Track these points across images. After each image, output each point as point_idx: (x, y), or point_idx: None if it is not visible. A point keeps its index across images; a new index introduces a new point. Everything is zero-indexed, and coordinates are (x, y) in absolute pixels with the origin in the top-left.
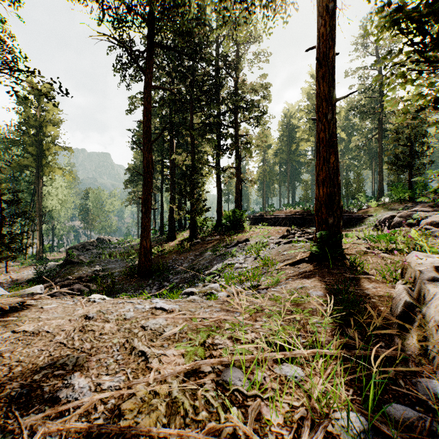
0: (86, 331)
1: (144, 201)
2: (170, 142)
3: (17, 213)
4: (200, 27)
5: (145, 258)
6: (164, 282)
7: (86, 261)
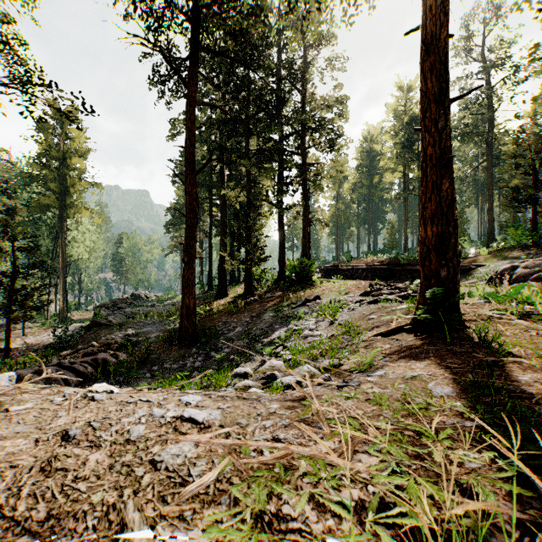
0: (51, 471)
1: (186, 247)
2: (220, 174)
3: (33, 263)
4: (258, 25)
5: (187, 321)
6: (212, 351)
7: (116, 323)
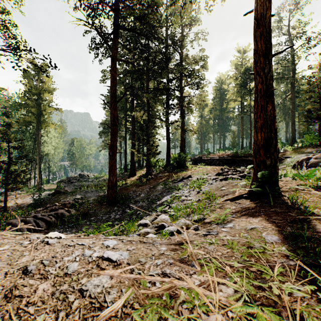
0: (11, 297)
1: (111, 146)
2: (131, 103)
3: (20, 156)
4: (154, 13)
5: (111, 190)
6: (126, 209)
7: (69, 191)
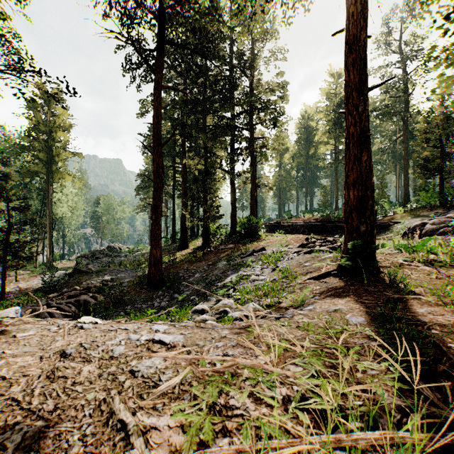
0: (54, 378)
1: (154, 207)
2: (182, 146)
3: (25, 220)
4: (213, 23)
5: (155, 268)
6: (175, 293)
7: (94, 270)
